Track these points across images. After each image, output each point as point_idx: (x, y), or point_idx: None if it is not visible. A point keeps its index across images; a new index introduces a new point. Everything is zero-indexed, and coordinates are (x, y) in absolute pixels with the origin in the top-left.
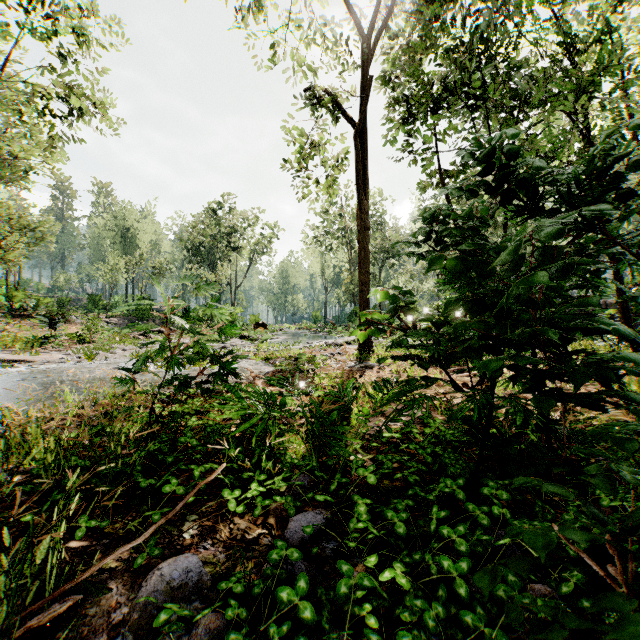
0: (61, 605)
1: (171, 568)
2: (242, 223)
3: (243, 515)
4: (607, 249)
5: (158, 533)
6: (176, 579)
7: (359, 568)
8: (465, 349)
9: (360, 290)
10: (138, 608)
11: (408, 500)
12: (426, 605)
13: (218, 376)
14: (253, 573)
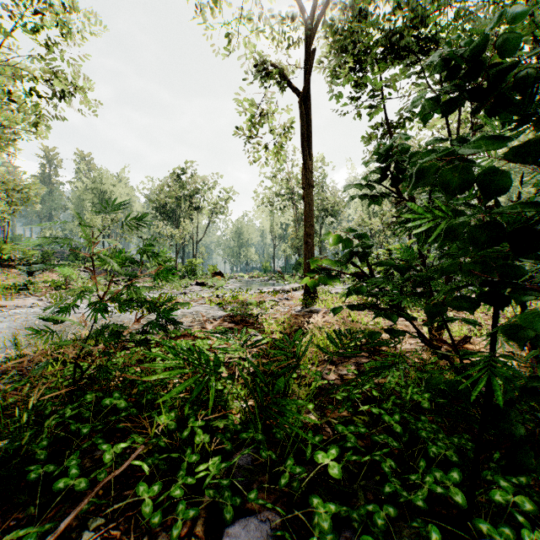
0: None
1: None
2: (202, 186)
3: (165, 516)
4: None
5: None
6: None
7: None
8: (458, 297)
9: (305, 241)
10: None
11: (387, 505)
12: None
13: (153, 326)
14: None
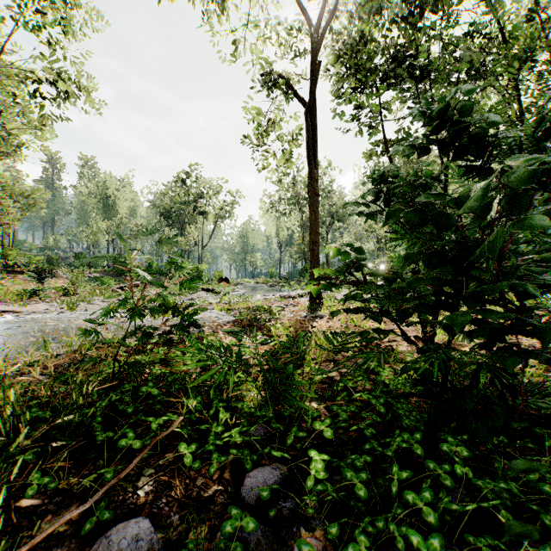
0: None
1: (119, 535)
2: (208, 191)
3: (200, 469)
4: None
5: (112, 490)
6: (124, 549)
7: (318, 532)
8: (422, 303)
9: (311, 249)
10: None
11: (366, 456)
12: None
13: (179, 328)
14: (207, 538)
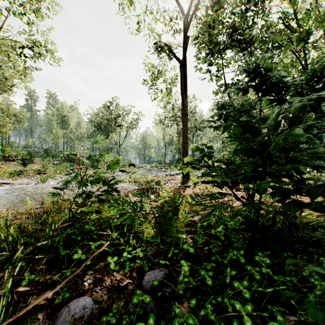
0: None
1: (75, 306)
2: (122, 113)
3: (119, 271)
4: (324, 120)
5: (70, 282)
6: (77, 313)
7: (185, 304)
8: (244, 177)
9: (183, 146)
10: None
11: (212, 263)
12: None
13: (106, 192)
14: (123, 308)
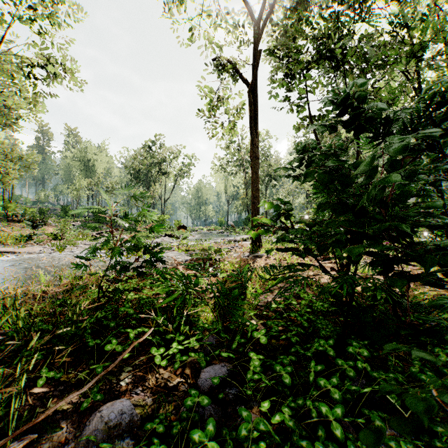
0: (20, 443)
1: (109, 411)
2: (169, 156)
3: (166, 367)
4: (442, 166)
5: (101, 381)
6: (112, 420)
7: (255, 410)
8: (334, 241)
9: (252, 202)
10: (81, 444)
11: (291, 356)
12: (310, 445)
13: (149, 262)
14: (173, 414)
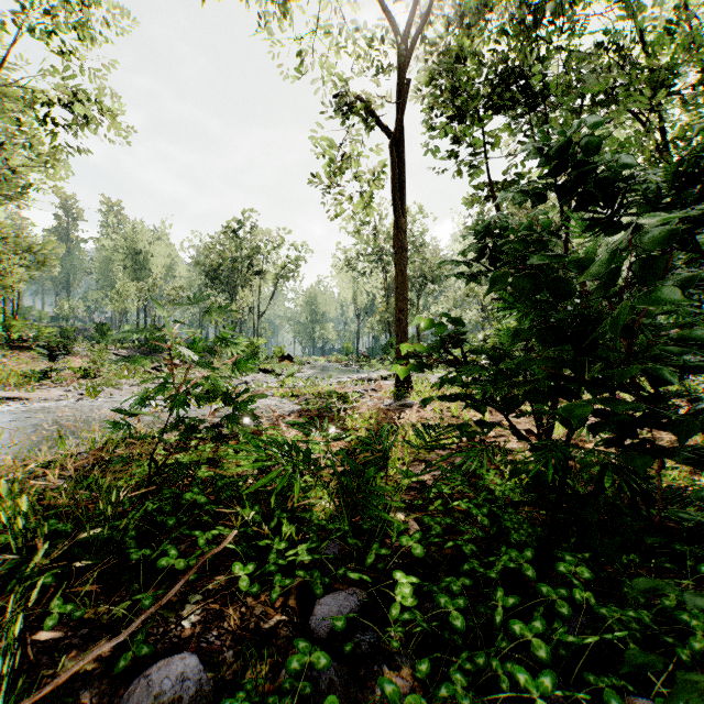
0: None
1: (161, 675)
2: (266, 245)
3: (258, 594)
4: None
5: (150, 621)
6: (167, 691)
7: (404, 671)
8: (533, 389)
9: (397, 318)
10: None
11: (464, 578)
12: None
13: (231, 419)
14: (268, 679)
